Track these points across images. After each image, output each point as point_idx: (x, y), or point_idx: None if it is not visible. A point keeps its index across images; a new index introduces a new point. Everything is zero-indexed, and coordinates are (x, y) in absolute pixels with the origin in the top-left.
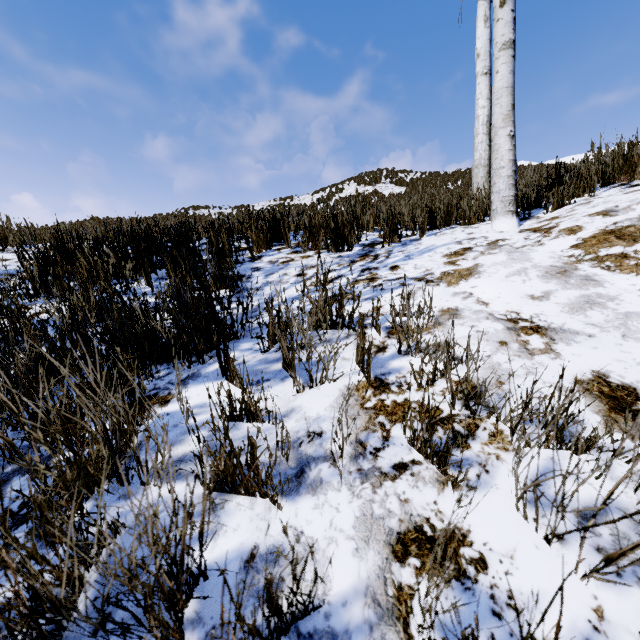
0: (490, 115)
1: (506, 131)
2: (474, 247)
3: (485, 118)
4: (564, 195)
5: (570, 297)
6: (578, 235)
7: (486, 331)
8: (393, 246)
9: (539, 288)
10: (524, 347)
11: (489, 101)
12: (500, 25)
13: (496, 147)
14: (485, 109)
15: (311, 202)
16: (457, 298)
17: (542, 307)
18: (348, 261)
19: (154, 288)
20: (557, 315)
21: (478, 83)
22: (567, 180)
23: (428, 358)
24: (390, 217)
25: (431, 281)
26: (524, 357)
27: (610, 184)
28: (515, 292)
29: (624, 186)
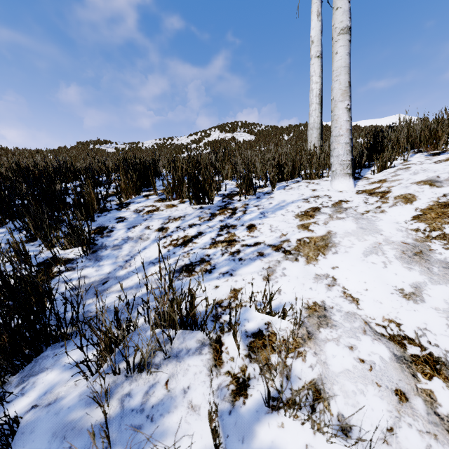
0: (321, 89)
1: (344, 104)
2: (321, 208)
3: (318, 91)
4: (386, 160)
5: (446, 298)
6: (415, 205)
7: (371, 362)
8: (249, 199)
9: (405, 278)
10: (433, 410)
11: (321, 78)
12: (339, 13)
13: (336, 117)
14: (318, 84)
15: (186, 142)
16: (321, 285)
17: (422, 315)
18: (208, 214)
19: (3, 244)
20: (446, 334)
21: (312, 63)
22: (389, 148)
23: (306, 423)
24: (246, 171)
25: (289, 252)
26: (443, 441)
27: (410, 149)
28: (382, 282)
29: (425, 153)
